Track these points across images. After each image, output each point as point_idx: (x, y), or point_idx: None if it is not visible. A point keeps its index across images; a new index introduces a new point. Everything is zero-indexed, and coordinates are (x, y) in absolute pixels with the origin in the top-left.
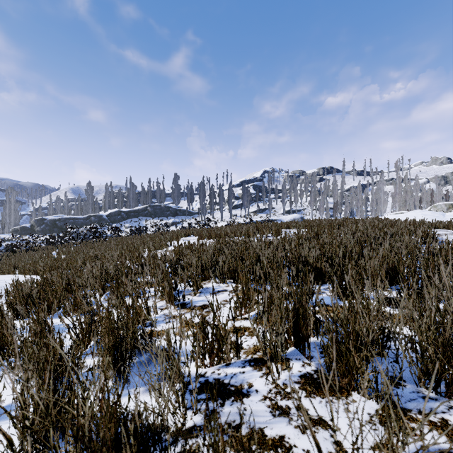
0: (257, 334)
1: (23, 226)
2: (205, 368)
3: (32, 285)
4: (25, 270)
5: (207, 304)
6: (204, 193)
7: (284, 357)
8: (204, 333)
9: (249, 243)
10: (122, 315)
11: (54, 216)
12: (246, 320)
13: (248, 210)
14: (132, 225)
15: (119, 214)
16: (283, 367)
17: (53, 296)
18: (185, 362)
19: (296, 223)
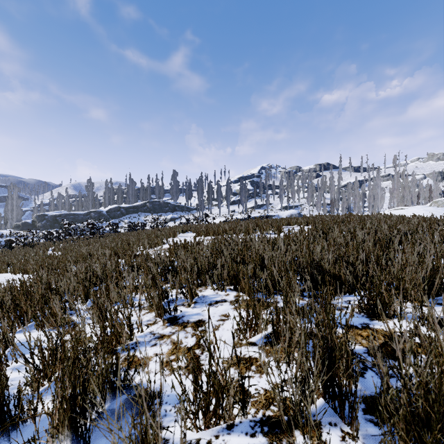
0: (279, 406)
1: (24, 222)
2: (198, 432)
3: (9, 290)
4: (15, 269)
5: (203, 319)
6: (202, 189)
7: (312, 419)
8: (197, 383)
9: (250, 243)
10: (98, 336)
11: (54, 212)
12: (252, 347)
13: (245, 206)
14: (131, 221)
15: (118, 210)
16: (313, 440)
17: (27, 304)
18: (168, 426)
19: (296, 219)
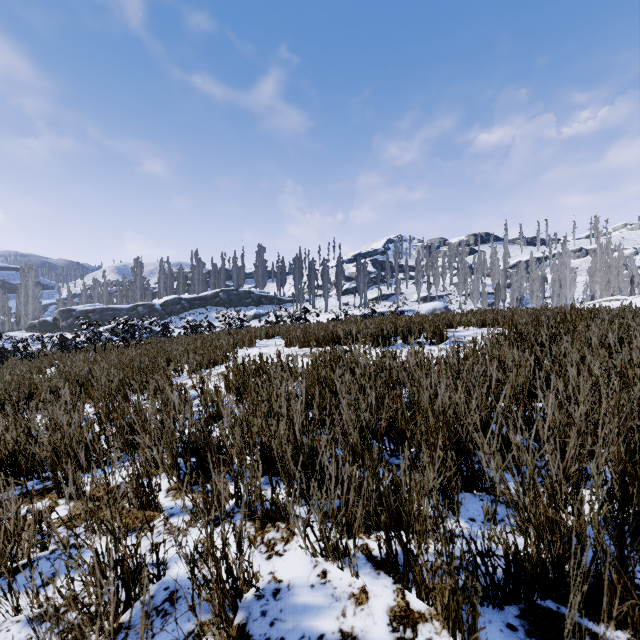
0: None
1: (42, 320)
2: None
3: None
4: None
5: None
6: (300, 272)
7: None
8: None
9: (403, 373)
10: None
11: (86, 306)
12: None
13: (365, 296)
14: (197, 318)
15: (178, 303)
16: None
17: None
18: None
19: (459, 316)
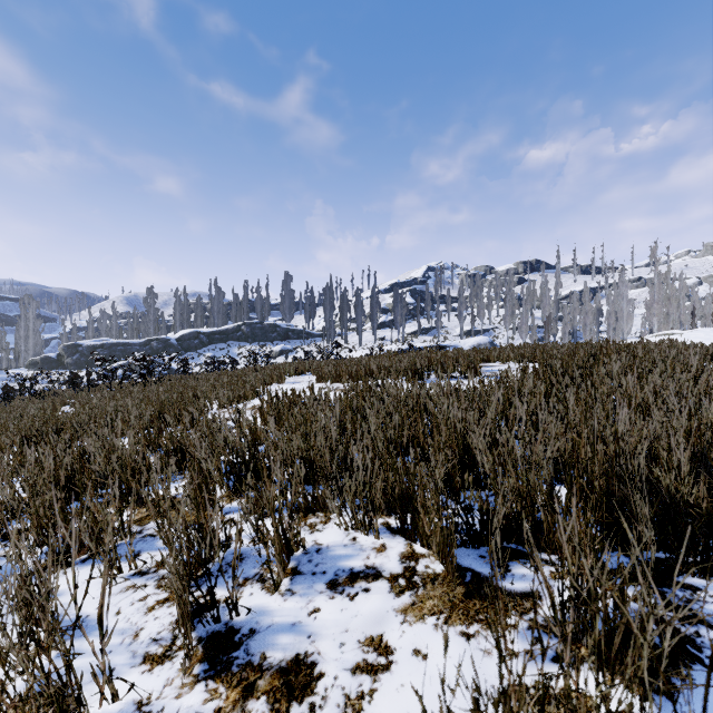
0: None
1: (45, 357)
2: None
3: None
4: None
5: (309, 655)
6: (331, 303)
7: None
8: None
9: (427, 400)
10: None
11: (93, 341)
12: None
13: (402, 330)
14: (217, 354)
15: (196, 337)
16: None
17: None
18: None
19: (498, 351)
